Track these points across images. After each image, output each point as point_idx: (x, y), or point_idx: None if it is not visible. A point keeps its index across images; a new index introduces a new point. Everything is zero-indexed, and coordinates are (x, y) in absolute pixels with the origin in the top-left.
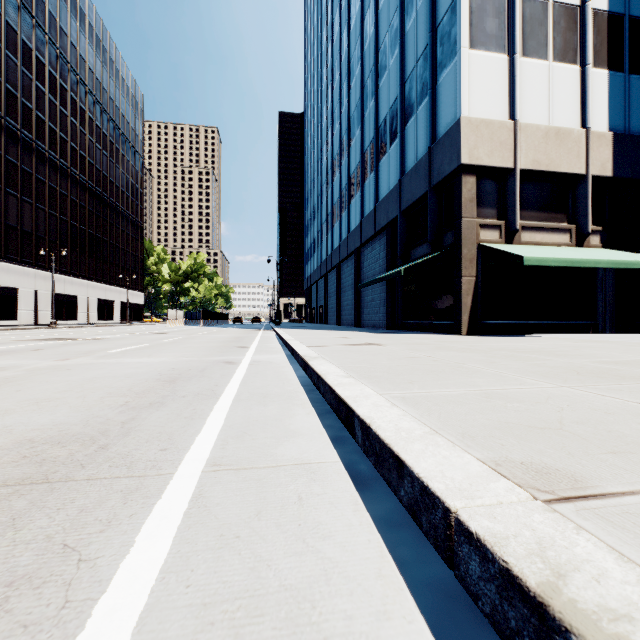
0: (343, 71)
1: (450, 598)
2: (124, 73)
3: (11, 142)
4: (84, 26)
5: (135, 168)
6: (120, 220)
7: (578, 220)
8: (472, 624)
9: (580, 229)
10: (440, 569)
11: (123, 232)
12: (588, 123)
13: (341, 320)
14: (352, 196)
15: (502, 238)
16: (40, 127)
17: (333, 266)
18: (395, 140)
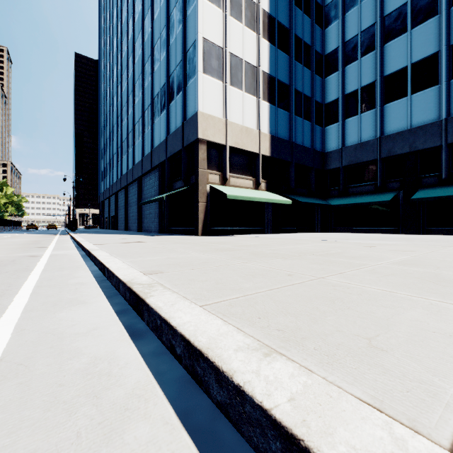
0: (130, 48)
1: (187, 382)
2: None
3: None
4: None
5: None
6: None
7: (256, 176)
8: (197, 390)
9: (257, 181)
10: (184, 370)
11: None
12: (260, 128)
13: (128, 227)
14: (136, 139)
15: (220, 182)
16: None
17: (122, 187)
18: (164, 110)
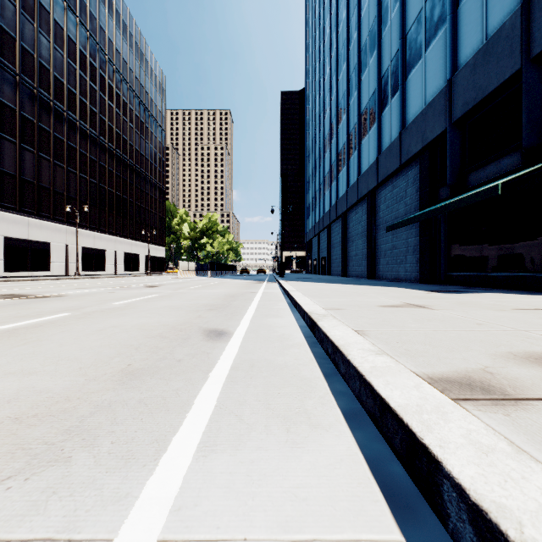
0: (351, 5)
1: None
2: (148, 56)
3: (44, 111)
4: (112, 13)
5: (158, 139)
6: (144, 184)
7: None
8: None
9: None
10: None
11: (147, 195)
12: None
13: (348, 271)
14: (363, 134)
15: None
16: (71, 99)
17: (338, 215)
18: (437, 34)
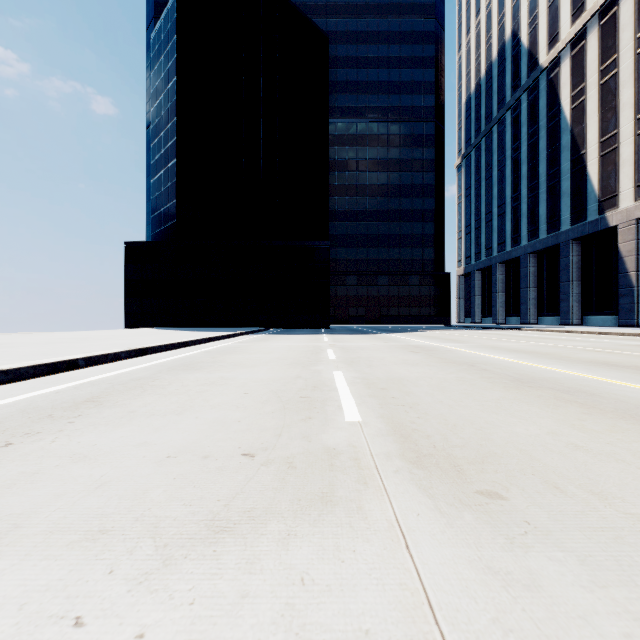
0: None
1: None
2: None
3: None
4: None
5: None
6: None
7: None
8: None
9: None
10: None
11: None
12: None
13: None
14: None
15: None
16: None
17: None
18: None
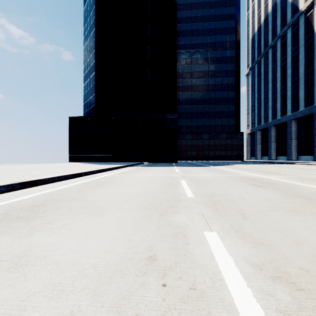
0: None
1: None
2: None
3: None
4: None
5: None
6: None
7: None
8: None
9: None
10: None
11: None
12: None
13: None
14: None
15: None
16: None
17: None
18: None
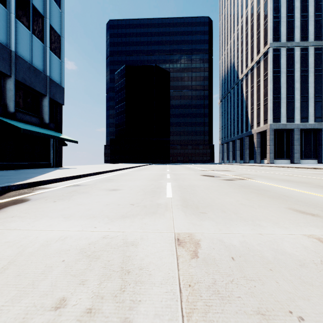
0: None
1: None
2: None
3: None
4: None
5: None
6: None
7: None
8: None
9: None
10: None
11: None
12: None
13: None
14: None
15: None
16: None
17: None
18: None
